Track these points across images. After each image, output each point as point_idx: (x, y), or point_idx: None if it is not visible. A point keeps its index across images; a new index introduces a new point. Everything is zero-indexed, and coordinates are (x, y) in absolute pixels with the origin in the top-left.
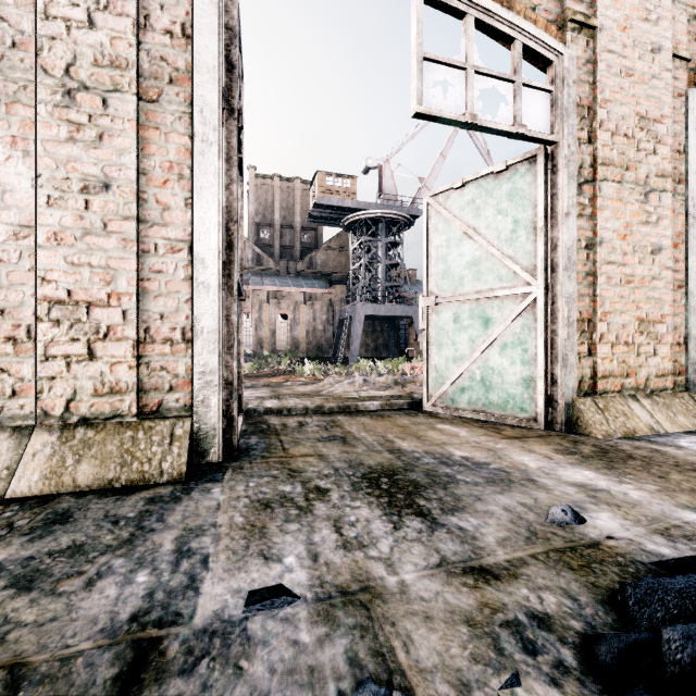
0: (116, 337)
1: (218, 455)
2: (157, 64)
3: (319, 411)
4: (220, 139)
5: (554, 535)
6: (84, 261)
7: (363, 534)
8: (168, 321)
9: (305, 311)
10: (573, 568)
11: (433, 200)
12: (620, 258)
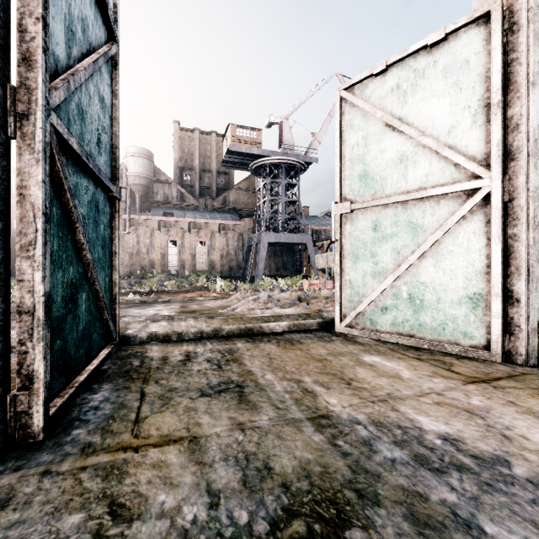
0: None
1: None
2: None
3: (216, 335)
4: None
5: None
6: None
7: None
8: None
9: (219, 239)
10: None
11: (347, 93)
12: None
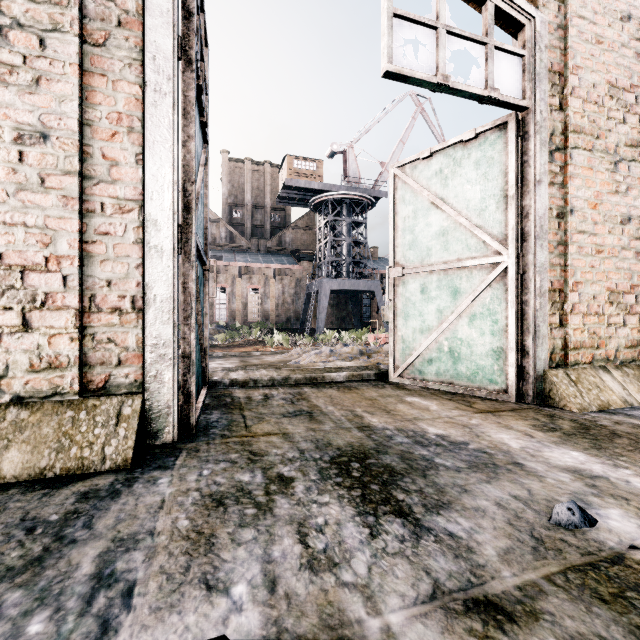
0: (56, 306)
1: (172, 435)
2: (103, 4)
3: (285, 383)
4: (175, 90)
5: (565, 544)
6: (17, 220)
7: (334, 545)
8: (116, 288)
9: (274, 286)
10: (605, 599)
11: (400, 171)
12: (591, 227)
